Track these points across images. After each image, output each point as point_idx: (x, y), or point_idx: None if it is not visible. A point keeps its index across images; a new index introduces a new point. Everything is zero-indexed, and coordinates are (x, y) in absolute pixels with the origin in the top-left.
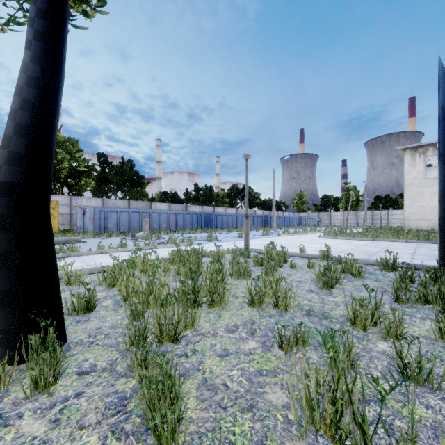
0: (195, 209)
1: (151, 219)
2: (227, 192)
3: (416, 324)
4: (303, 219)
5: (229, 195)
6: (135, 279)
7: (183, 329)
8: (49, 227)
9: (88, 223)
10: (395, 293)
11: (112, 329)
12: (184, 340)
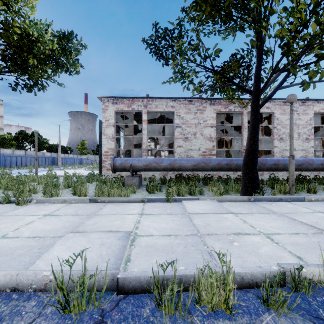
0: None
1: None
2: (14, 136)
3: None
4: (83, 159)
5: (16, 139)
6: None
7: None
8: None
9: None
10: None
11: None
12: None
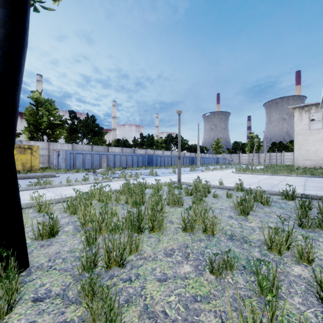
0: (141, 152)
1: (108, 159)
2: (164, 140)
3: (320, 248)
4: (219, 159)
5: (165, 142)
6: (91, 209)
7: (128, 255)
8: (13, 169)
9: (61, 162)
10: (299, 220)
11: (69, 253)
12: (129, 264)
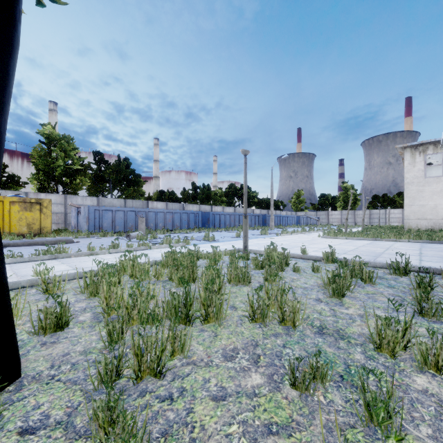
0: (193, 208)
1: (147, 218)
2: (224, 191)
3: None
4: (301, 218)
5: (226, 194)
6: (118, 289)
7: (168, 360)
8: None
9: (83, 222)
10: (418, 304)
11: (82, 355)
12: (170, 372)
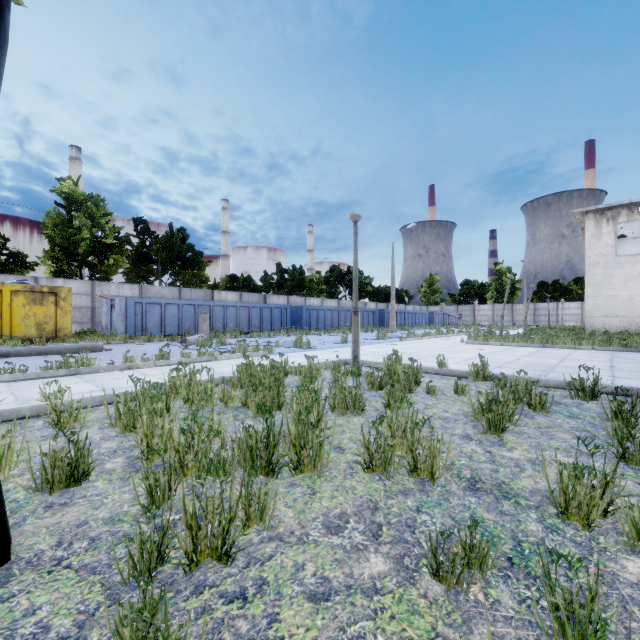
0: (278, 301)
1: (212, 315)
2: (324, 277)
3: None
4: (435, 315)
5: (327, 281)
6: (165, 422)
7: (239, 535)
8: None
9: (118, 321)
10: (619, 444)
11: (108, 525)
12: (243, 553)
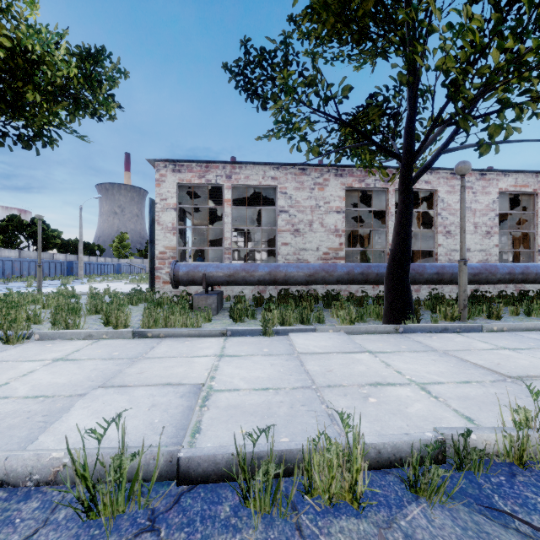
0: None
1: None
2: None
3: None
4: (123, 266)
5: (3, 230)
6: None
7: None
8: None
9: None
10: None
11: None
12: None
